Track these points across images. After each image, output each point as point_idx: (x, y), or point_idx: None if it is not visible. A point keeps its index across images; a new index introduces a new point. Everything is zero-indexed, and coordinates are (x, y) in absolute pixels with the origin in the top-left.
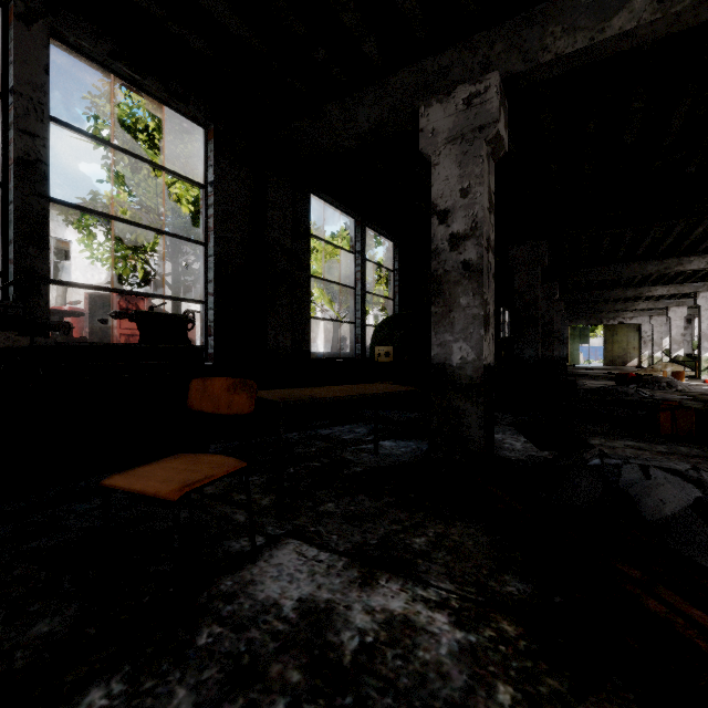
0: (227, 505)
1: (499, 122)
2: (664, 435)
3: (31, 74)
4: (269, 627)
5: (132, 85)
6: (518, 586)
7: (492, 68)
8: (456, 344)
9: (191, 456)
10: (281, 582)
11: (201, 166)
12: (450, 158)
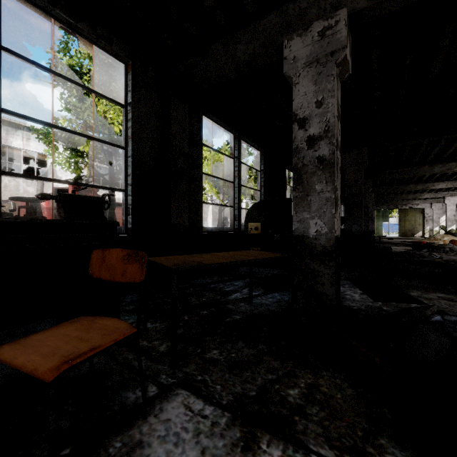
0: (131, 351)
1: (347, 48)
2: None
3: None
4: None
5: (68, 28)
6: (396, 454)
7: (341, 6)
8: (312, 220)
9: (89, 319)
10: (167, 444)
11: (123, 92)
12: (308, 78)
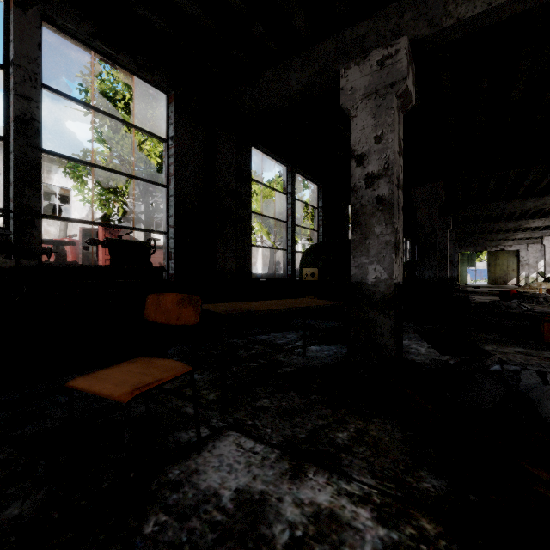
0: (180, 399)
1: (408, 79)
2: (547, 342)
3: (27, 50)
4: (208, 517)
5: (108, 59)
6: (433, 483)
7: (402, 33)
8: (371, 266)
9: (147, 360)
10: (221, 472)
11: (164, 124)
12: (366, 111)
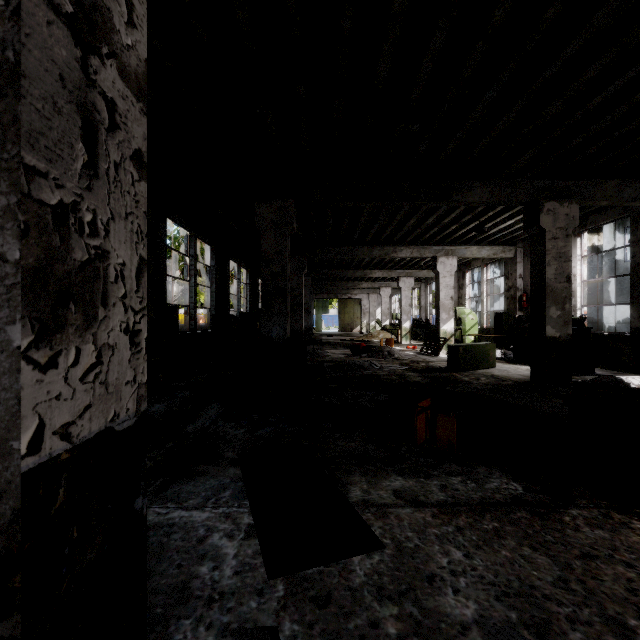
0: None
1: None
2: (422, 446)
3: None
4: None
5: None
6: None
7: None
8: None
9: None
10: None
11: None
12: None
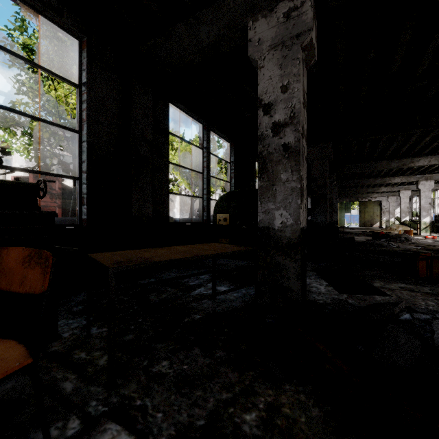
0: (62, 367)
1: (312, 30)
2: (422, 278)
3: None
4: None
5: None
6: None
7: None
8: (277, 211)
9: None
10: None
11: (77, 71)
12: (273, 61)
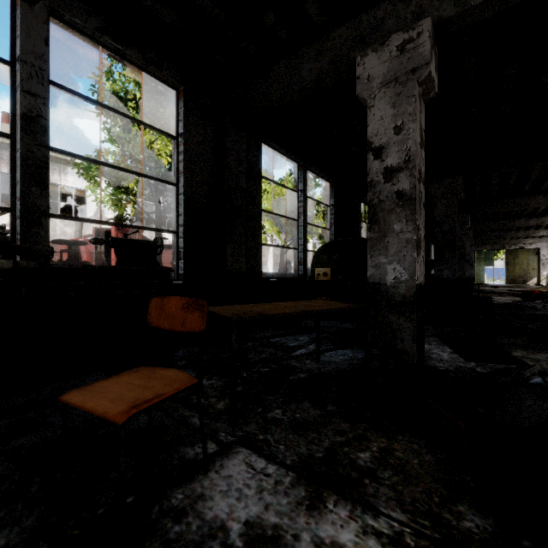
0: (187, 407)
1: (431, 63)
2: None
3: (33, 45)
4: None
5: (116, 55)
6: (476, 521)
7: (424, 15)
8: (390, 266)
9: (149, 369)
10: (229, 499)
11: (173, 121)
12: (385, 100)
